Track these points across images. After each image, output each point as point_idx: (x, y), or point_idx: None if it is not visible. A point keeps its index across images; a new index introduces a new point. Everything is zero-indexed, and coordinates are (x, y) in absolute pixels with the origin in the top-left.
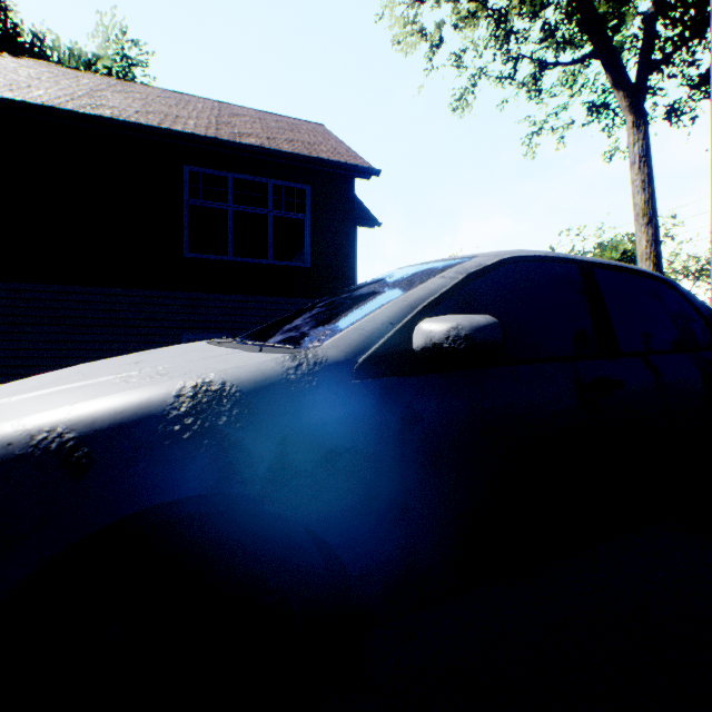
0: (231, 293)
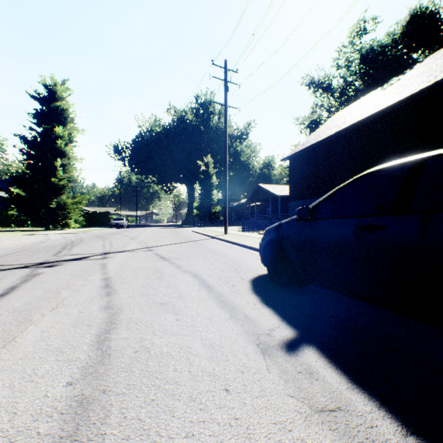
0: None
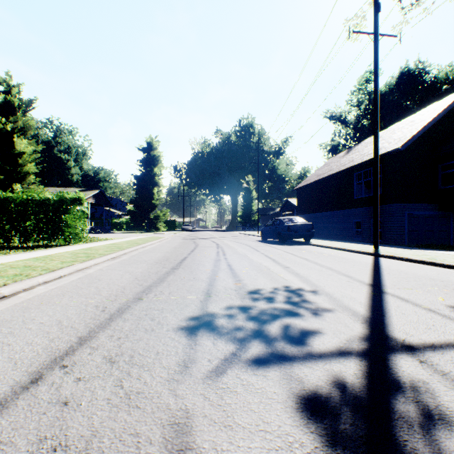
0: (362, 207)
